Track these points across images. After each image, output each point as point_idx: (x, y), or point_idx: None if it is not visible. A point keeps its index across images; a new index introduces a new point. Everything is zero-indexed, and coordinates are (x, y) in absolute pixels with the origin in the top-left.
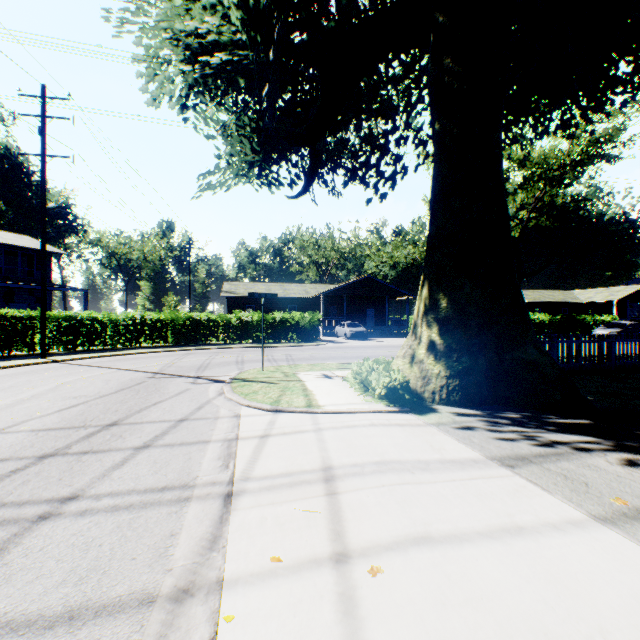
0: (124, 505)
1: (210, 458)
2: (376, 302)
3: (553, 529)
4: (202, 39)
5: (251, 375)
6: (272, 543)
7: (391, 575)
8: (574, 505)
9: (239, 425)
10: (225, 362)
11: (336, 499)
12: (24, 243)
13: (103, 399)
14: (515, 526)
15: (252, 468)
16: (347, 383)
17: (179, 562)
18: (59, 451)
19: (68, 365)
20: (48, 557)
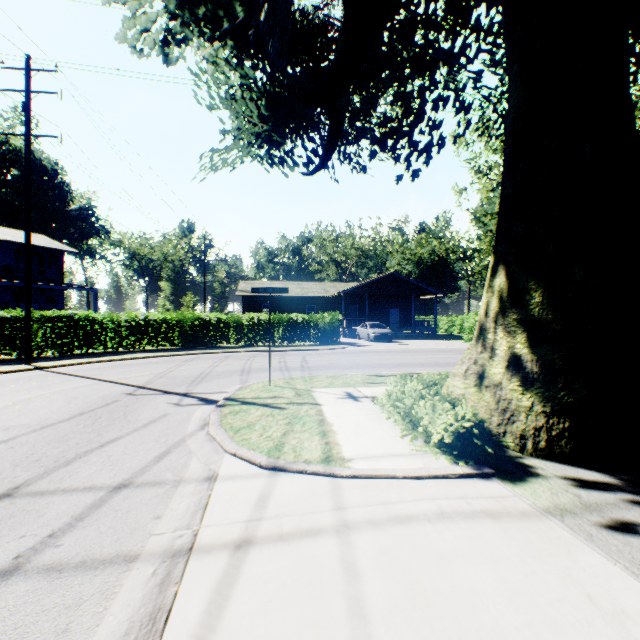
0: None
1: (106, 633)
2: (400, 301)
3: None
4: None
5: (253, 393)
6: None
7: None
8: None
9: (206, 505)
10: (228, 371)
11: None
12: (35, 241)
13: (40, 433)
14: None
15: None
16: (381, 411)
17: None
18: None
19: (48, 373)
20: None
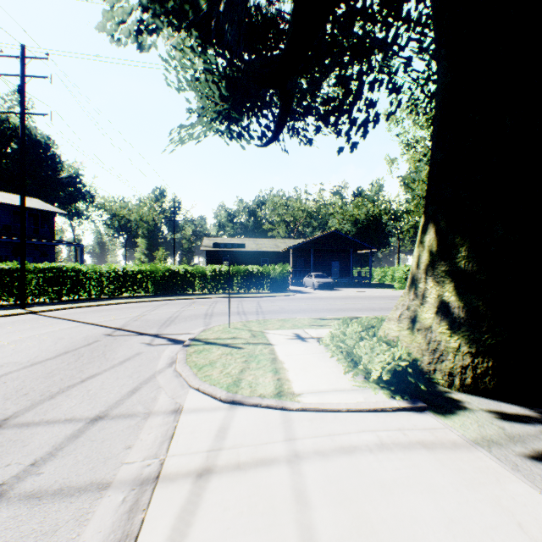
0: None
1: None
2: (340, 255)
3: None
4: None
5: (214, 334)
6: None
7: None
8: None
9: (172, 436)
10: (194, 315)
11: None
12: (30, 204)
13: (30, 369)
14: None
15: None
16: (325, 350)
17: None
18: None
19: (40, 317)
20: None
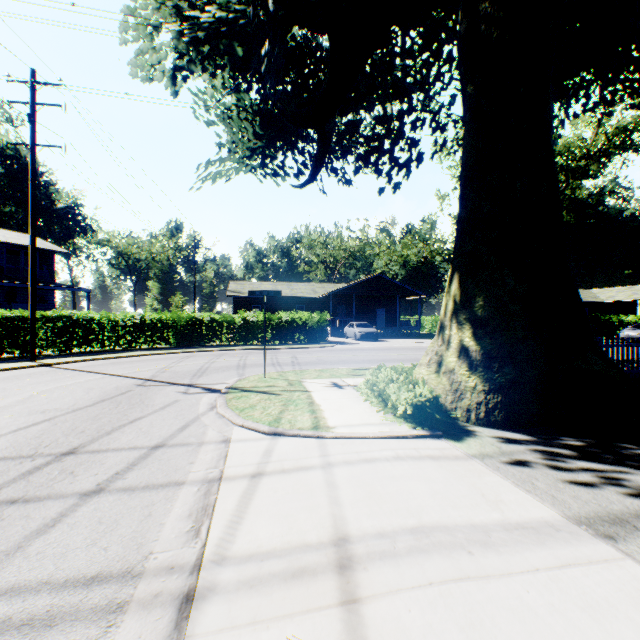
0: (18, 620)
1: (177, 515)
2: (386, 302)
3: None
4: None
5: (251, 383)
6: None
7: None
8: None
9: (226, 456)
10: (225, 366)
11: (357, 616)
12: (26, 242)
13: (74, 414)
14: None
15: (232, 537)
16: (361, 395)
17: None
18: None
19: (56, 369)
20: None
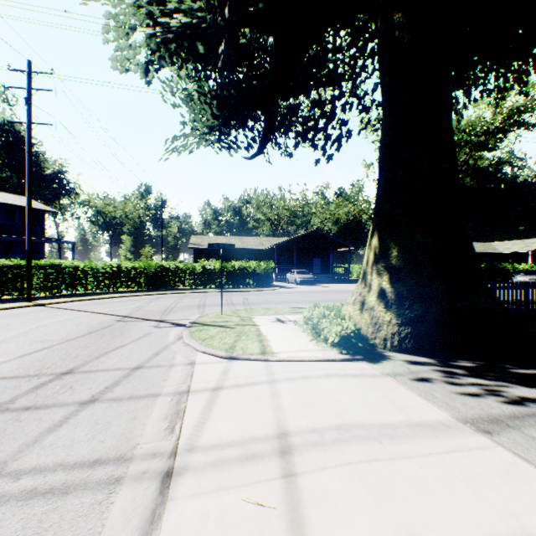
0: (42, 489)
1: (156, 417)
2: (321, 253)
3: None
4: (163, 6)
5: (210, 319)
6: None
7: None
8: None
9: (192, 374)
10: (188, 306)
11: (294, 485)
12: (21, 202)
13: (68, 343)
14: None
15: (199, 432)
16: (299, 328)
17: None
18: (0, 406)
19: (49, 308)
20: None
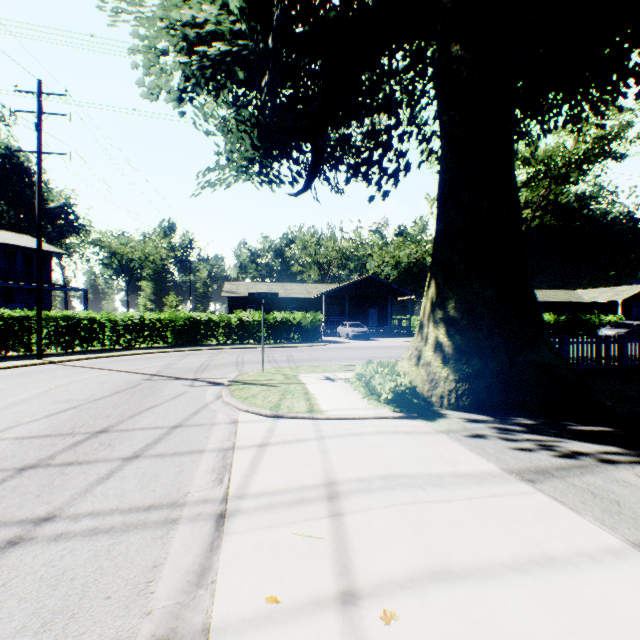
0: (104, 528)
1: (203, 471)
2: (378, 302)
3: (589, 560)
4: (200, 29)
5: (251, 377)
6: (268, 578)
7: (407, 623)
8: (608, 529)
9: (236, 432)
10: (225, 363)
11: (341, 521)
12: (24, 243)
13: (96, 403)
14: (545, 556)
15: (248, 483)
16: (350, 386)
17: (160, 602)
18: (41, 462)
19: (64, 366)
20: (10, 595)
